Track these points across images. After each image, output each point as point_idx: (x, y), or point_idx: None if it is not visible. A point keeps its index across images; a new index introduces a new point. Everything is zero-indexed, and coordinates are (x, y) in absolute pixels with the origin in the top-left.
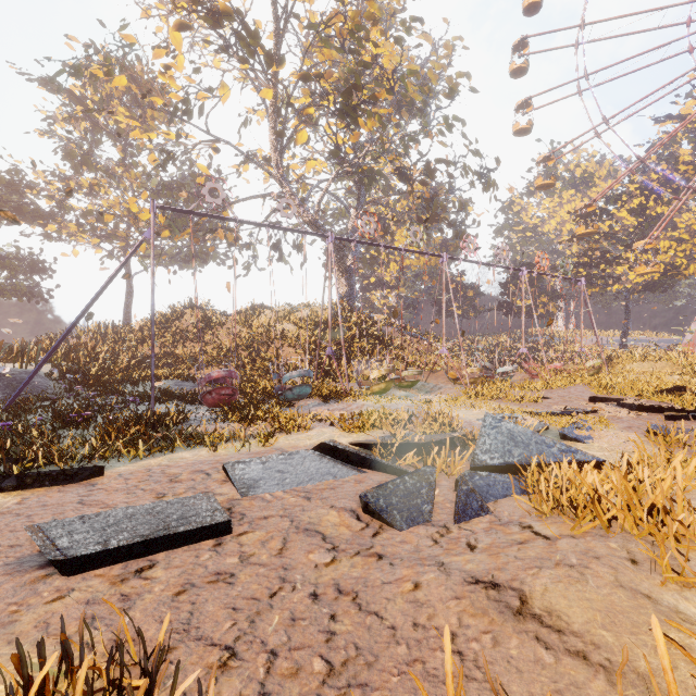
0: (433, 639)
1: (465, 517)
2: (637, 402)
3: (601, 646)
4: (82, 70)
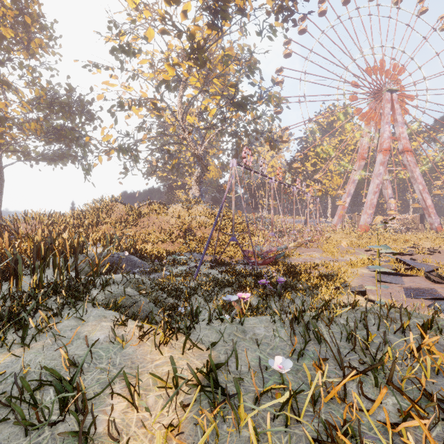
0: None
1: None
2: None
3: None
4: (126, 50)
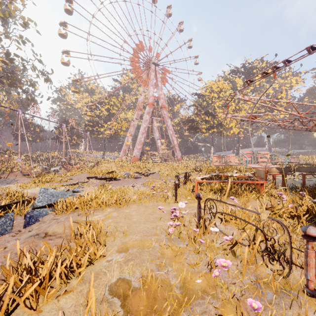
0: (13, 256)
1: (29, 225)
2: (101, 177)
3: (65, 233)
4: None
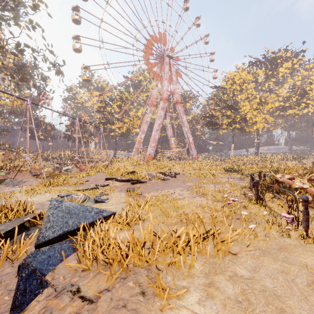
0: None
1: (23, 305)
2: (122, 178)
3: None
4: None
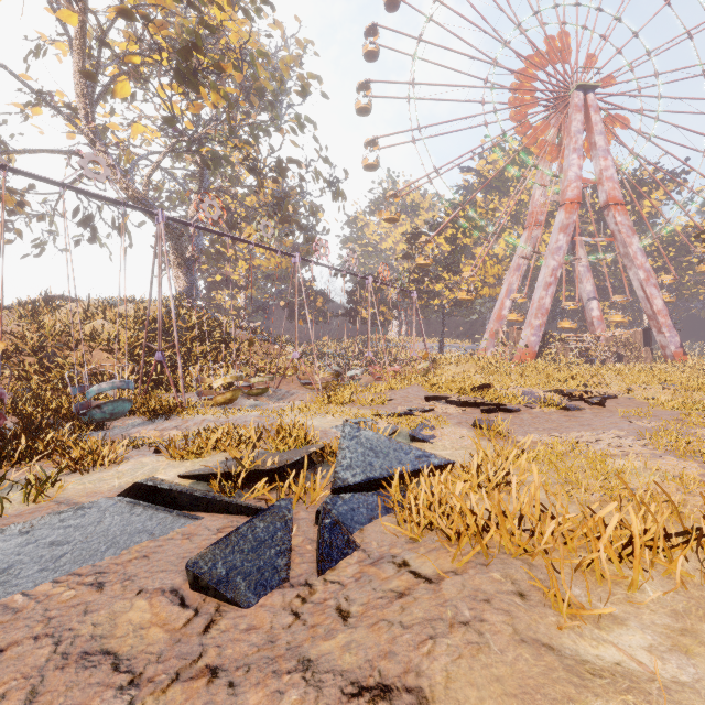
0: None
1: (331, 561)
2: (460, 399)
3: None
4: None
